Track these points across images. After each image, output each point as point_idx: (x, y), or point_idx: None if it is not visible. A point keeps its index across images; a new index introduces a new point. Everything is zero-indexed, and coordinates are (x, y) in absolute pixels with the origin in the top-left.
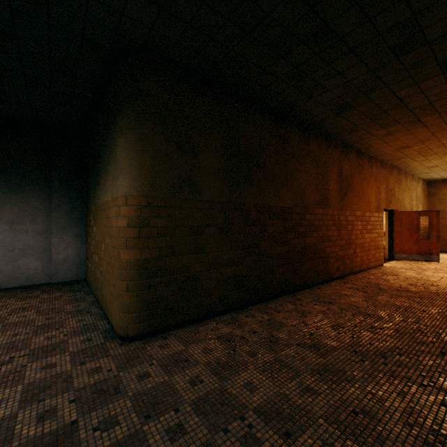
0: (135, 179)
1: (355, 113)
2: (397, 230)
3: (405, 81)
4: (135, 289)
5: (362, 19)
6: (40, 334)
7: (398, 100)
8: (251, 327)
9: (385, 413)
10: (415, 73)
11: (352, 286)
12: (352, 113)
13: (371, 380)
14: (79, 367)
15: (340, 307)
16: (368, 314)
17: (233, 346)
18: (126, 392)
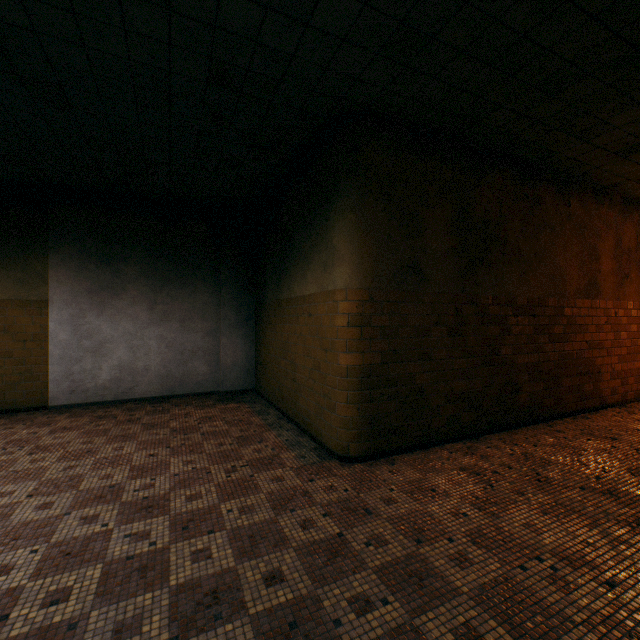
0: (356, 269)
1: None
2: None
3: None
4: (356, 401)
5: None
6: (245, 446)
7: None
8: (501, 460)
9: None
10: None
11: None
12: None
13: None
14: (309, 483)
15: (633, 446)
16: None
17: (486, 480)
18: (378, 514)
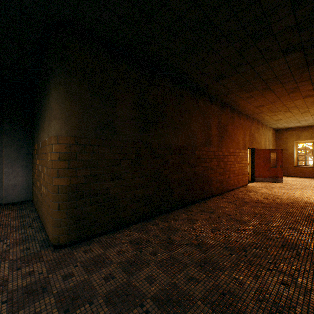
0: (65, 123)
1: (228, 81)
2: (256, 161)
3: (260, 60)
4: (65, 208)
5: (231, 14)
6: None
7: (256, 74)
8: (155, 232)
9: (244, 293)
10: (266, 55)
11: (227, 200)
12: (226, 81)
13: (235, 268)
14: (15, 272)
15: (218, 215)
16: (236, 220)
17: (140, 248)
18: (51, 291)
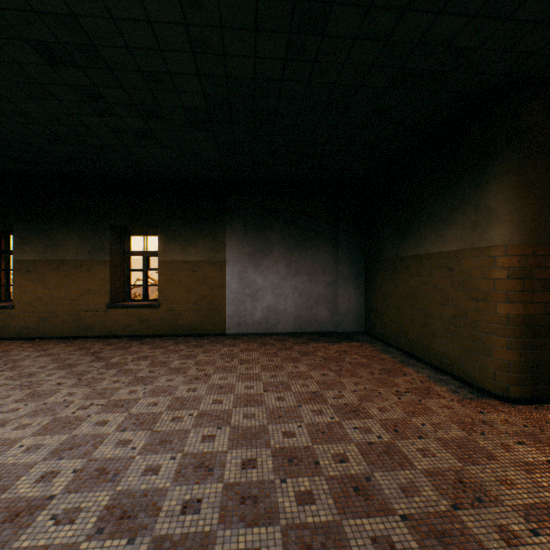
0: (517, 226)
1: None
2: None
3: None
4: (516, 347)
5: None
6: (393, 376)
7: None
8: None
9: None
10: None
11: None
12: None
13: None
14: (480, 414)
15: None
16: None
17: None
18: None
